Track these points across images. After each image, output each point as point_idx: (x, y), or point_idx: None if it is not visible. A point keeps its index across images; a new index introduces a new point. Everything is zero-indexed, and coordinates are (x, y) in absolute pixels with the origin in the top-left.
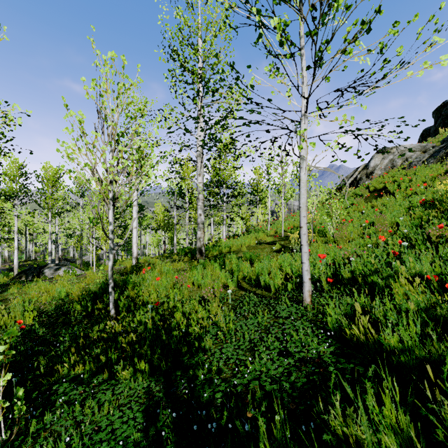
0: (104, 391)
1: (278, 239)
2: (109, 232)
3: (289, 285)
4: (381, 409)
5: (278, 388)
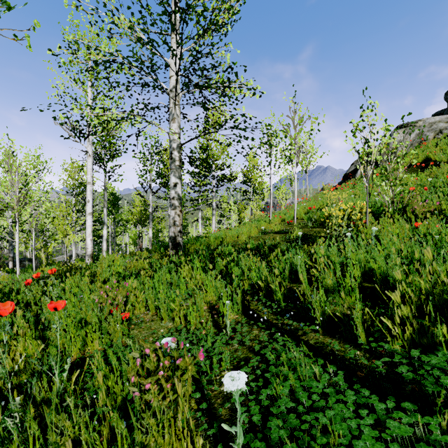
0: None
1: (290, 226)
2: None
3: (440, 333)
4: None
5: None
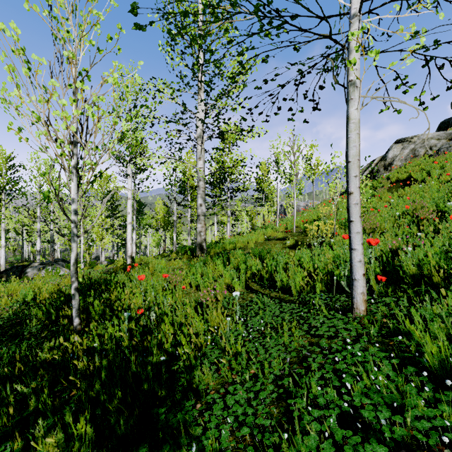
0: None
1: (290, 234)
2: (71, 212)
3: (318, 286)
4: None
5: None
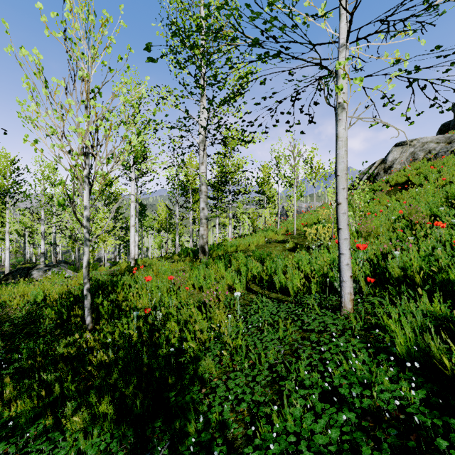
0: (36, 454)
1: (290, 237)
2: (84, 218)
3: (313, 287)
4: None
5: None
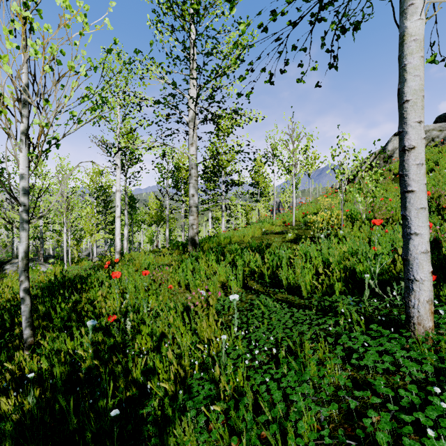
0: None
1: (289, 228)
2: (19, 191)
3: (337, 286)
4: None
5: None
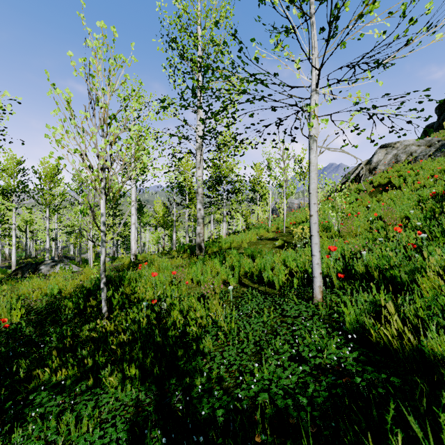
0: (86, 402)
1: (280, 235)
2: (101, 223)
3: (295, 281)
4: (439, 441)
5: (293, 404)
